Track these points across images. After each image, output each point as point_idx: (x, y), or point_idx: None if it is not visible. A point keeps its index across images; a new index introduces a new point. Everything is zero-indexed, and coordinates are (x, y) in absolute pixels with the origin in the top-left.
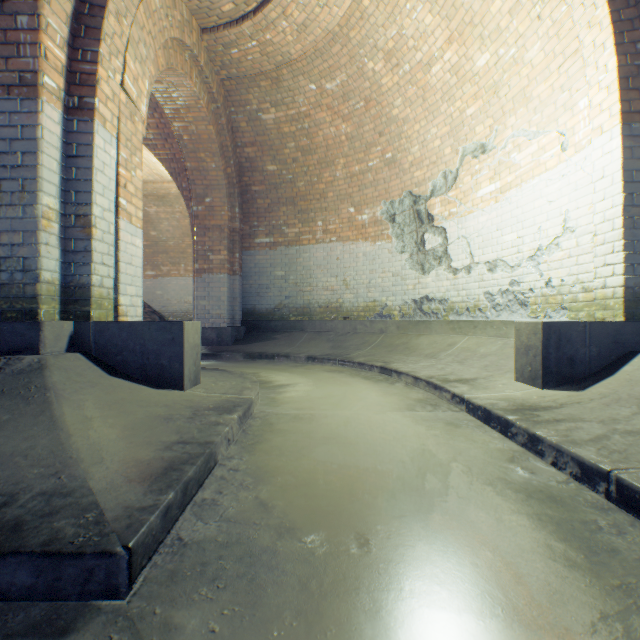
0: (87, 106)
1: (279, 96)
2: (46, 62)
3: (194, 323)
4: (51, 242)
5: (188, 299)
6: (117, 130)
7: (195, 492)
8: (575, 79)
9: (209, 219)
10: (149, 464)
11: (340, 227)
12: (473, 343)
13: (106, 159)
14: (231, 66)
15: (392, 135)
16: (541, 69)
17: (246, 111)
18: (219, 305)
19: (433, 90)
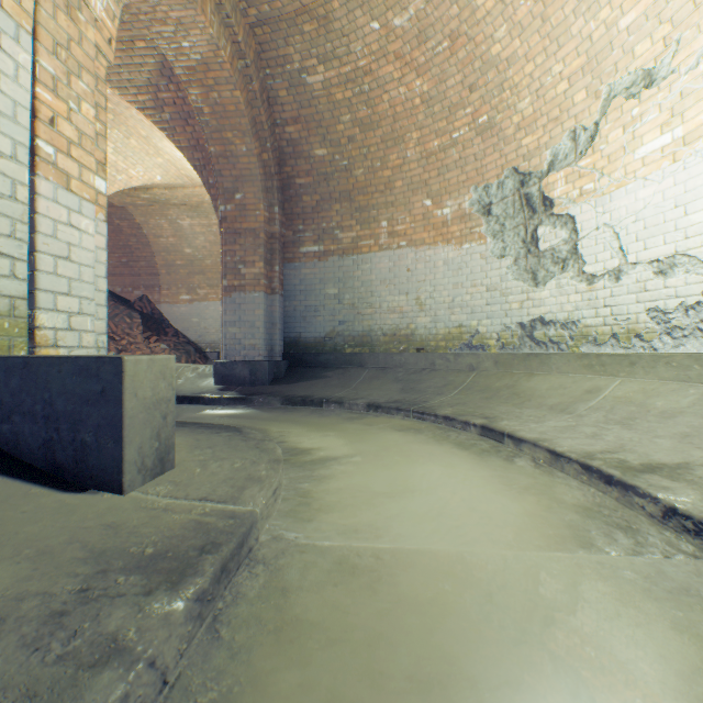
0: None
1: (329, 46)
2: None
3: (155, 360)
4: None
5: None
6: (33, 20)
7: None
8: None
9: (240, 221)
10: None
11: (412, 227)
12: (635, 390)
13: (3, 63)
14: None
15: (489, 87)
16: None
17: (285, 73)
18: (253, 333)
19: None
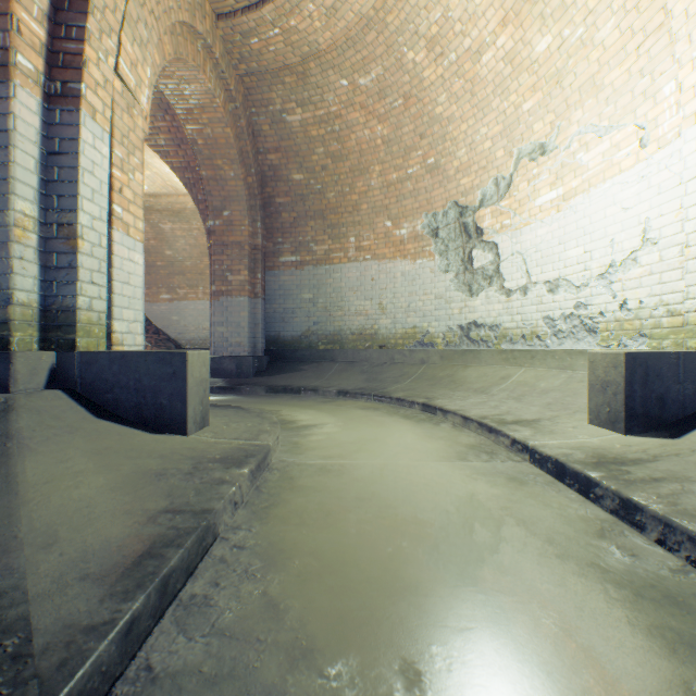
0: (72, 93)
1: (306, 94)
2: (19, 37)
3: (201, 354)
4: (27, 256)
5: (207, 325)
6: (110, 124)
7: (181, 585)
8: (659, 60)
9: (227, 235)
10: (120, 547)
11: (375, 243)
12: (531, 376)
13: (96, 157)
14: (251, 59)
15: (435, 137)
16: (615, 51)
17: (269, 112)
18: (239, 332)
19: (483, 83)
